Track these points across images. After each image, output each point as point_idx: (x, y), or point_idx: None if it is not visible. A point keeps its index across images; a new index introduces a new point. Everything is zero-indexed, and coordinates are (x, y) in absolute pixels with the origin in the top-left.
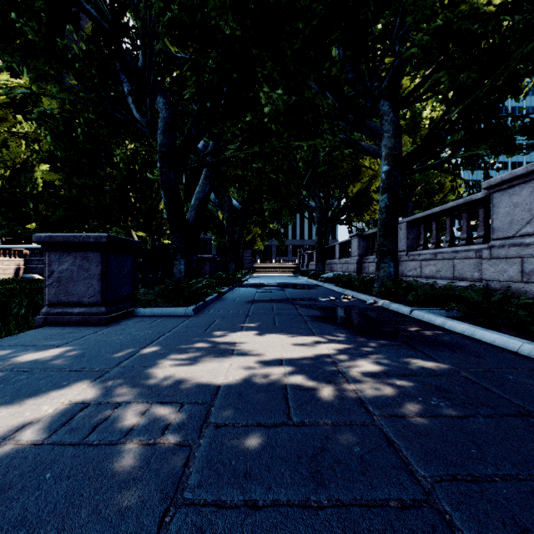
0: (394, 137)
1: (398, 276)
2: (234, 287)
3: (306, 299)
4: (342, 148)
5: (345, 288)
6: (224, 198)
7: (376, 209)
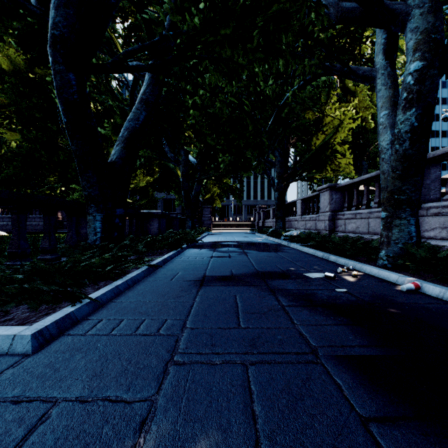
0: (433, 11)
1: (420, 238)
2: (184, 248)
3: (285, 273)
4: (320, 74)
5: (321, 250)
6: (179, 153)
7: (341, 162)
